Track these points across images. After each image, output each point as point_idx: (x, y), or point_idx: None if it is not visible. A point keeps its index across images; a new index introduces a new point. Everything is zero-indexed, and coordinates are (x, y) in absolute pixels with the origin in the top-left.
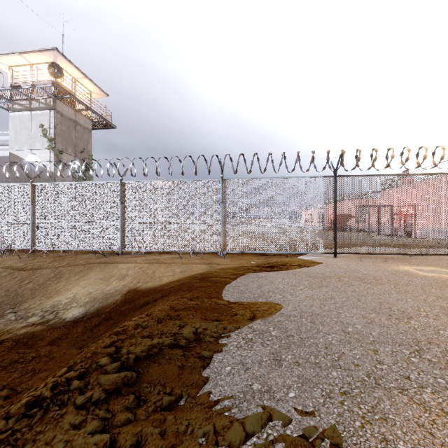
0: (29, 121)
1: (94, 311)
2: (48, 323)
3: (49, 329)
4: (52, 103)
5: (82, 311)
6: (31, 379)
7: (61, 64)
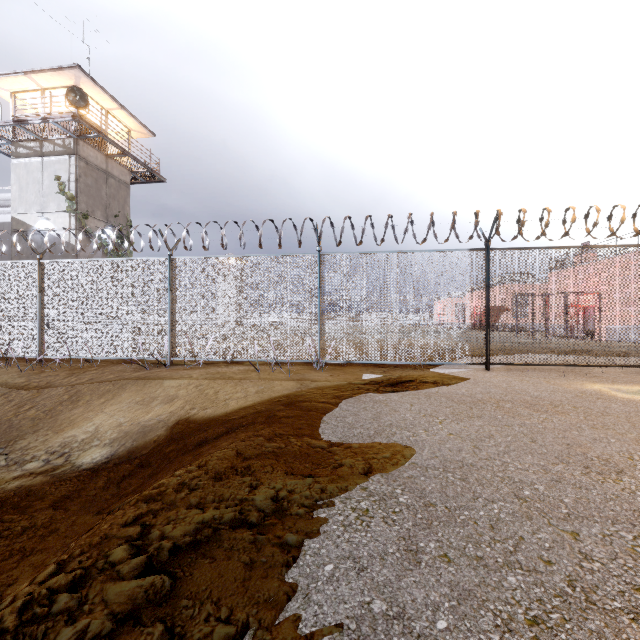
0: (40, 171)
1: (124, 454)
2: (54, 471)
3: (54, 481)
4: (72, 146)
5: (107, 452)
6: (18, 565)
7: (85, 89)
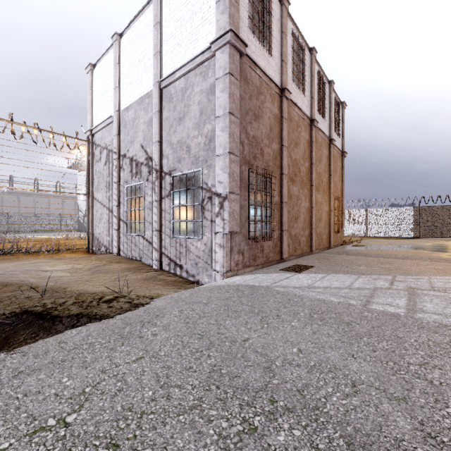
0: None
1: None
2: None
3: None
4: None
5: None
6: None
7: None
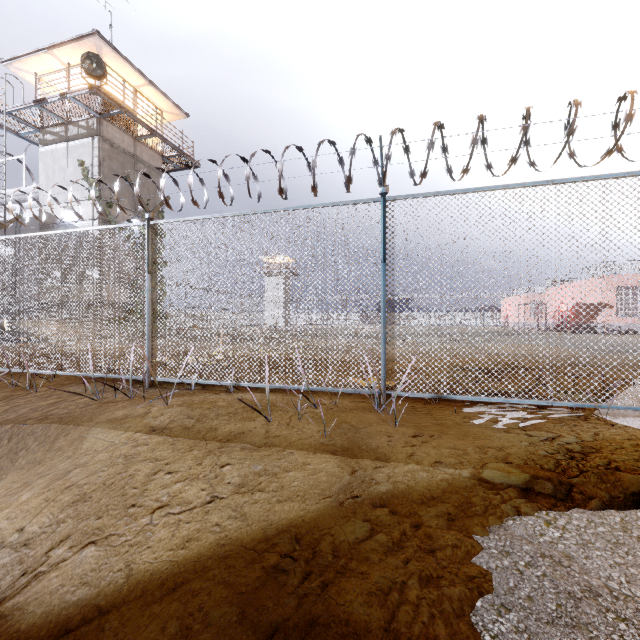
0: (65, 158)
1: None
2: None
3: None
4: (95, 126)
5: None
6: None
7: (109, 63)
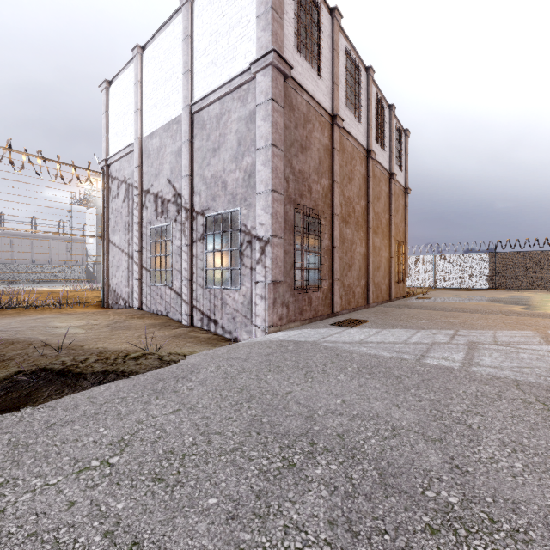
0: None
1: None
2: None
3: None
4: None
5: None
6: None
7: None
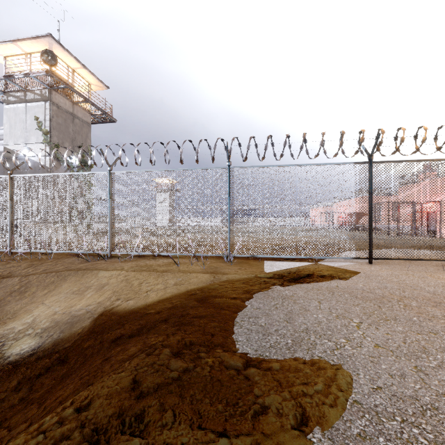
0: (24, 114)
1: (49, 345)
2: None
3: None
4: (47, 94)
5: (35, 343)
6: None
7: (57, 53)
